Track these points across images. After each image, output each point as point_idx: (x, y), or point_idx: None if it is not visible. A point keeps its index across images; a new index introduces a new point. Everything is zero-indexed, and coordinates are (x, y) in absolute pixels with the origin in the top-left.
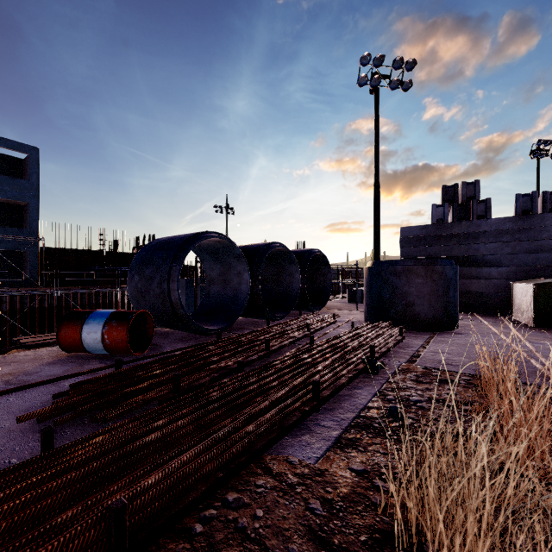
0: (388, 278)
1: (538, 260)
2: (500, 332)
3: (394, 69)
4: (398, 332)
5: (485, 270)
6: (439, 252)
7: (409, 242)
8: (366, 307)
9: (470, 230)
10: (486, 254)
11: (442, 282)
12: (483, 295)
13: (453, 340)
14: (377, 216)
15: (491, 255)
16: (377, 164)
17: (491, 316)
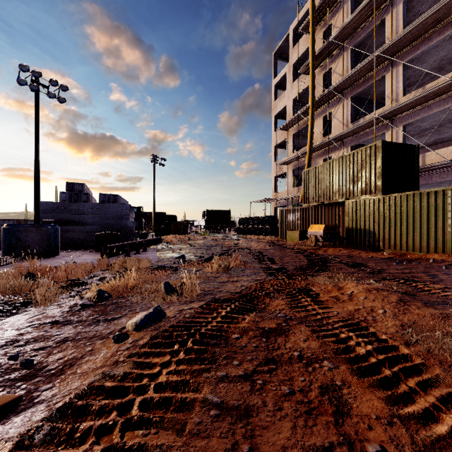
0: (15, 233)
1: (108, 223)
2: (76, 255)
3: (51, 85)
4: (13, 259)
5: (87, 227)
6: (65, 217)
7: (47, 211)
8: (2, 250)
9: (80, 207)
10: (88, 220)
11: (46, 235)
12: (86, 240)
13: (46, 260)
14: (37, 185)
15: (90, 220)
16: (37, 146)
17: (89, 249)
